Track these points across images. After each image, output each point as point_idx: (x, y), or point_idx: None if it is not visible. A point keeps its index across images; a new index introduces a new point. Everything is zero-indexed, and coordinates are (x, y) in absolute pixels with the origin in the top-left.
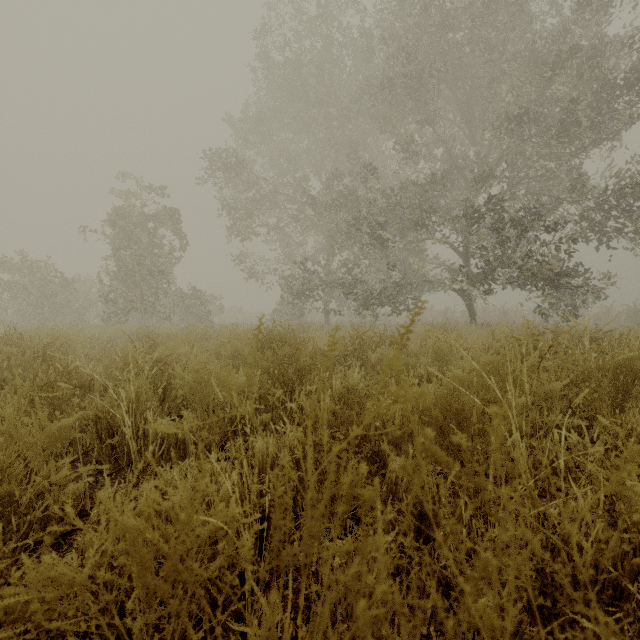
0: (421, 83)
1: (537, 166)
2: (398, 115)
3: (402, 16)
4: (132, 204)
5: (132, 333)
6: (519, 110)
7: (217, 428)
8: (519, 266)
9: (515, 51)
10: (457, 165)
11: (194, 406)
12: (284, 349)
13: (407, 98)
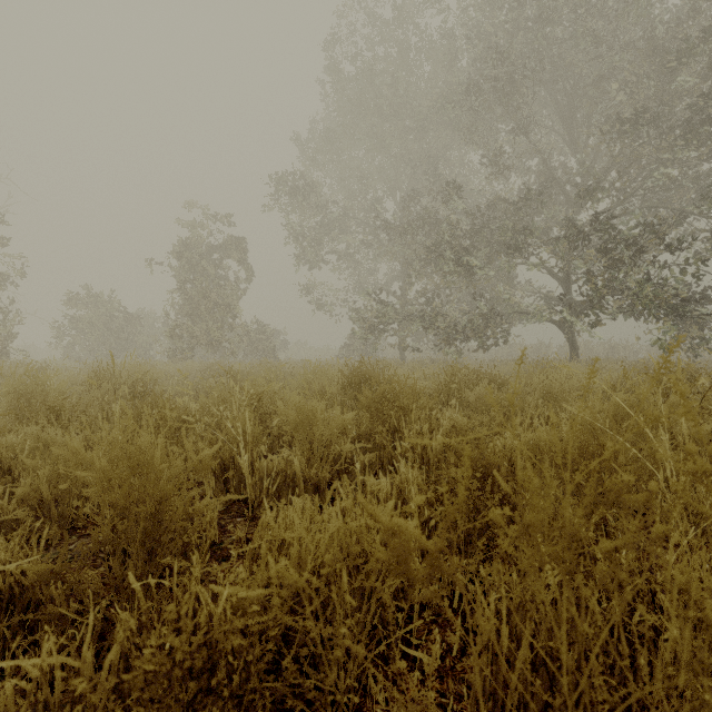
0: (514, 86)
1: (656, 174)
2: (486, 124)
3: (491, 12)
4: (198, 234)
5: (204, 369)
6: (634, 110)
7: (327, 466)
8: (634, 293)
9: (628, 41)
10: (556, 177)
11: (293, 444)
12: (383, 386)
13: (496, 104)
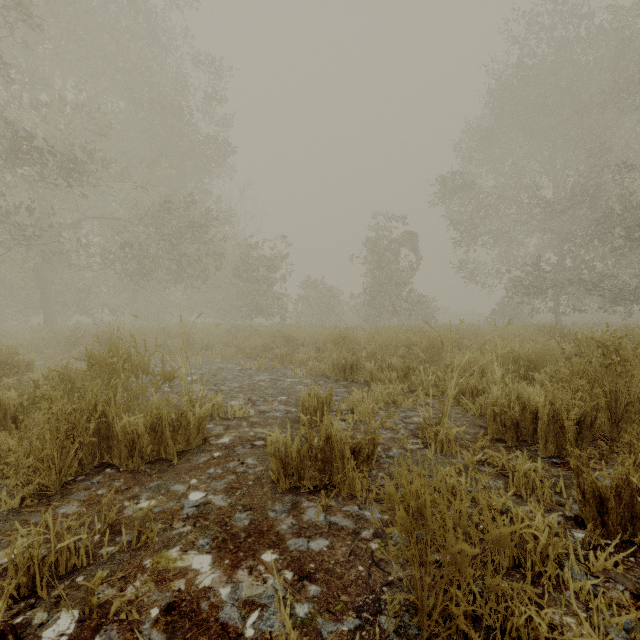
0: None
1: None
2: None
3: None
4: (387, 235)
5: None
6: None
7: None
8: None
9: None
10: None
11: None
12: (582, 336)
13: None
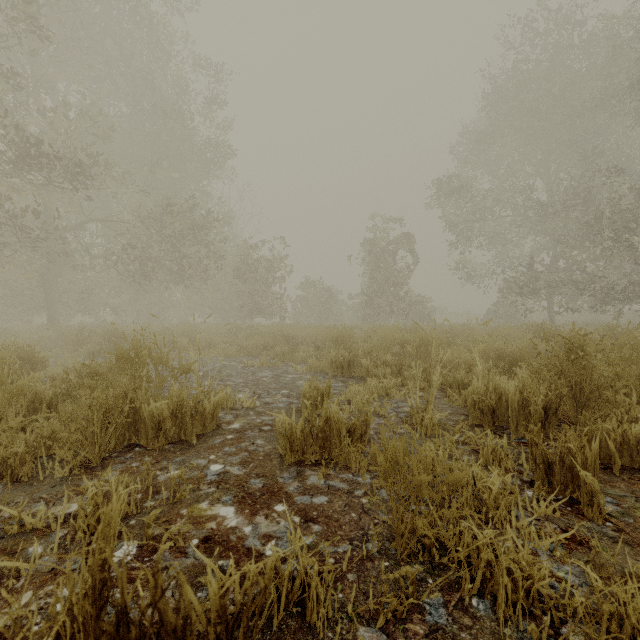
0: None
1: None
2: None
3: None
4: (384, 237)
5: None
6: None
7: None
8: None
9: None
10: None
11: None
12: (565, 334)
13: None
